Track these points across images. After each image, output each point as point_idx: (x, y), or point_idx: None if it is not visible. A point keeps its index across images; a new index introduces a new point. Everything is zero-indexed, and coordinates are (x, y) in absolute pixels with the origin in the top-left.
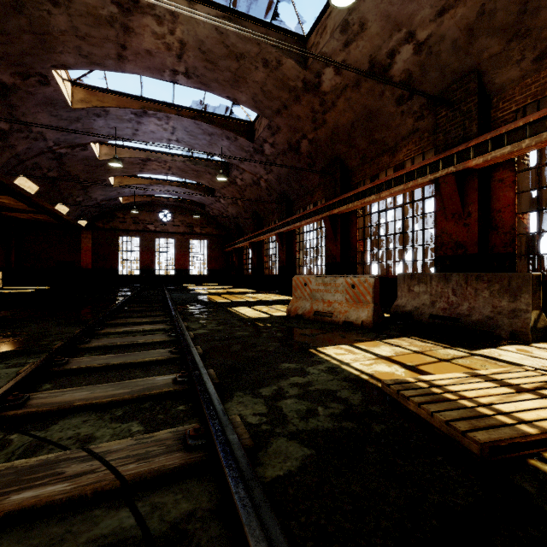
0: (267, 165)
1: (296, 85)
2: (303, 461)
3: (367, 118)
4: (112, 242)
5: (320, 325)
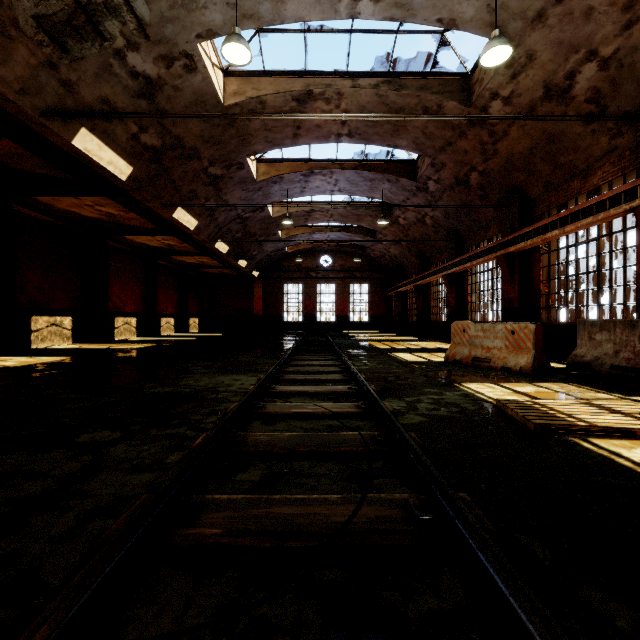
0: (433, 202)
1: (459, 122)
2: (421, 421)
3: (548, 142)
4: (278, 290)
5: (476, 369)
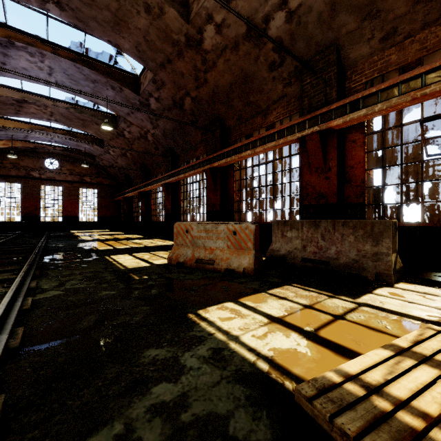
0: (154, 119)
1: (179, 38)
2: None
3: (244, 81)
4: None
5: (202, 274)
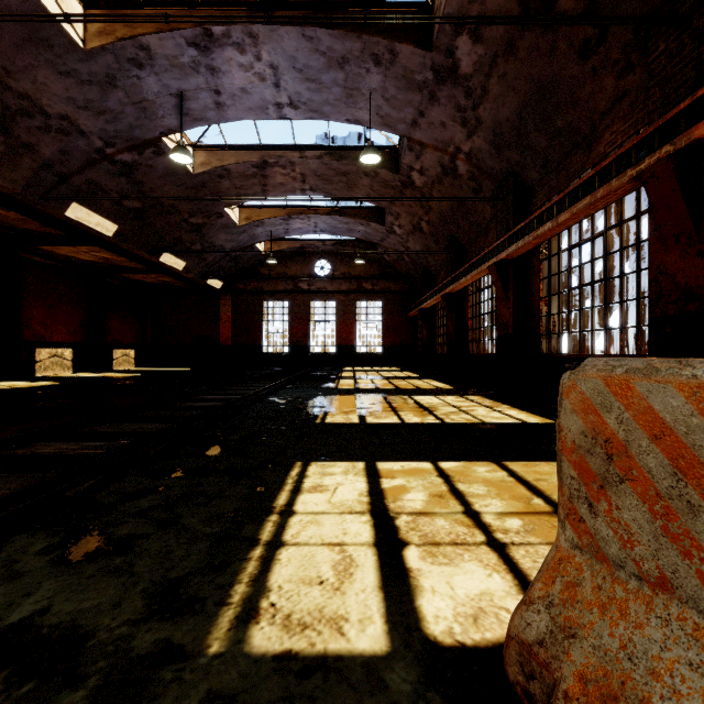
0: (469, 109)
1: None
2: None
3: None
4: (255, 309)
5: None
